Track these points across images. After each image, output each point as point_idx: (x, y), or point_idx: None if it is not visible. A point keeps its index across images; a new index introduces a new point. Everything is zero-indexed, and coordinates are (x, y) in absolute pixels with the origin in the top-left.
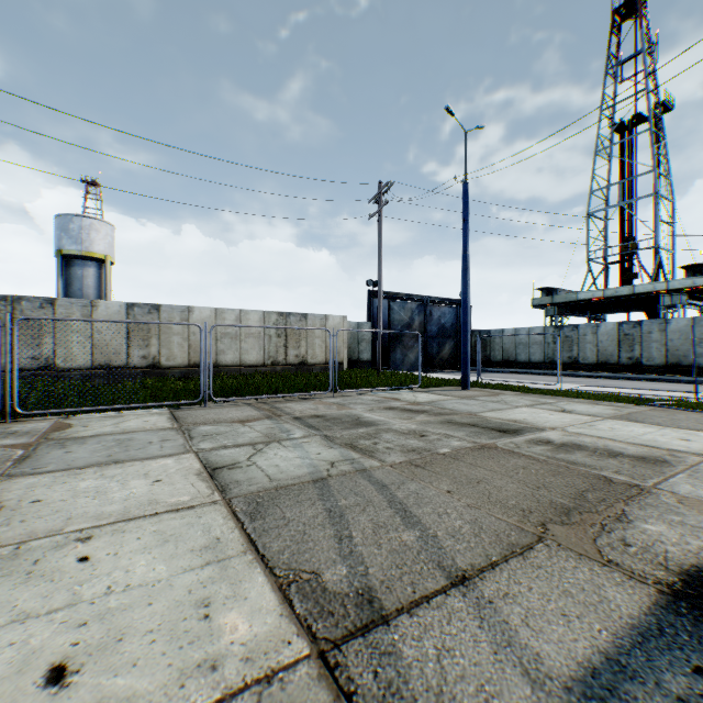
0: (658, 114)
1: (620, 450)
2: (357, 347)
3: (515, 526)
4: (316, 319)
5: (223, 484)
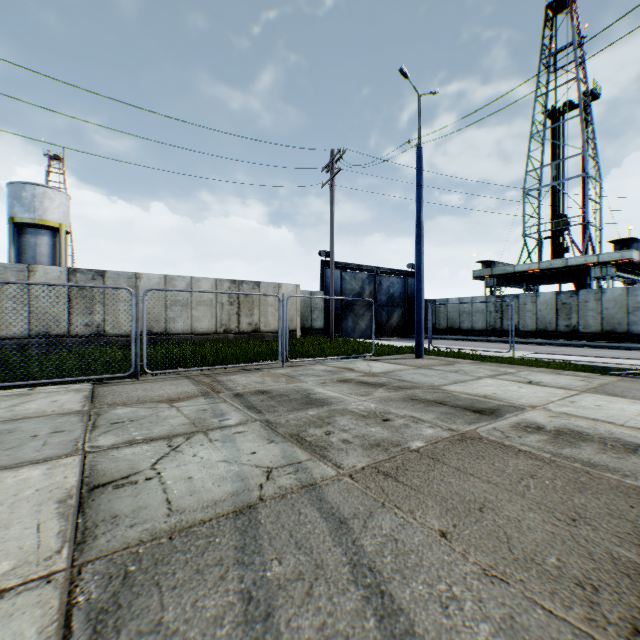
0: (587, 102)
1: (632, 441)
2: (310, 315)
3: (591, 639)
4: (269, 287)
5: (89, 525)
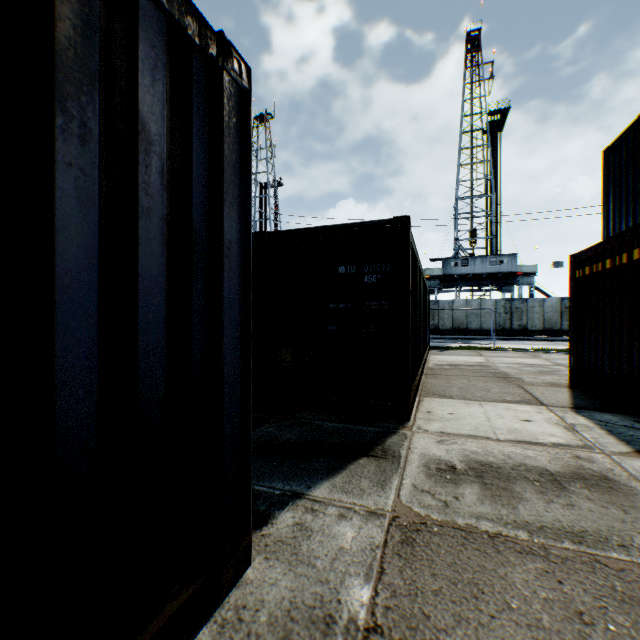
0: (276, 187)
1: None
2: None
3: None
4: None
5: None
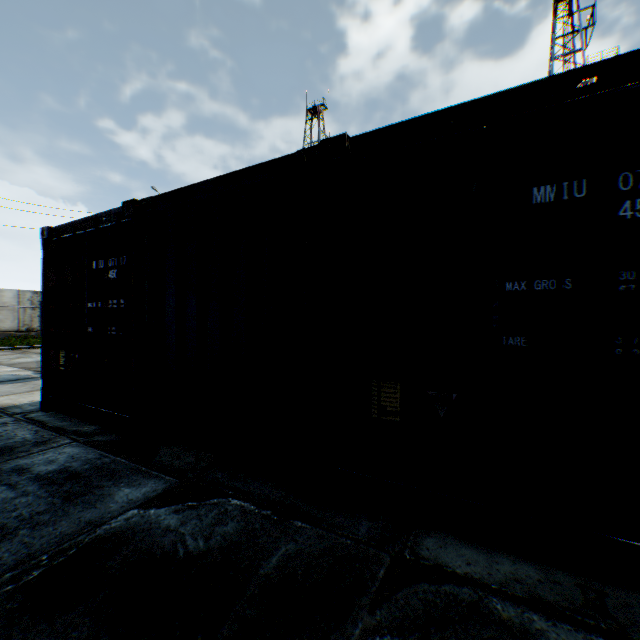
0: None
1: None
2: None
3: None
4: None
5: None
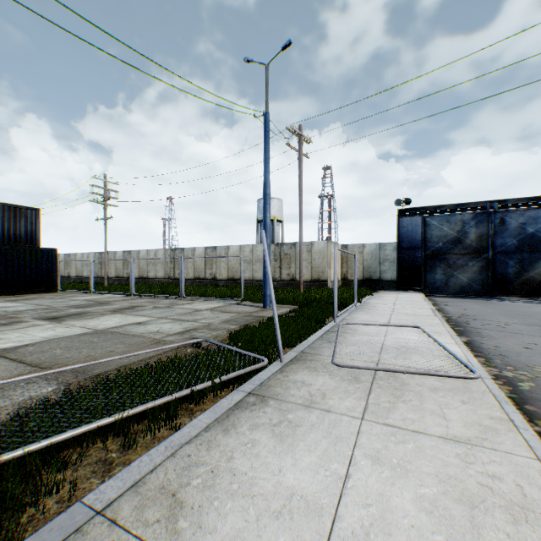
0: None
1: None
2: (378, 267)
3: None
4: (303, 245)
5: None
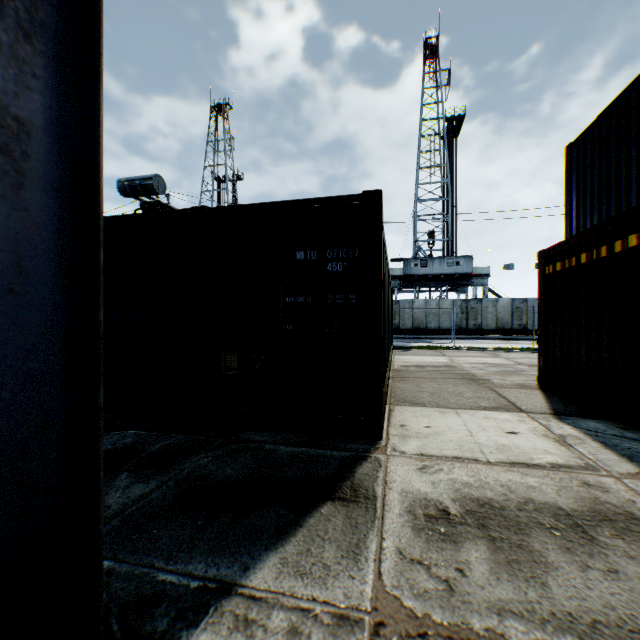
0: (235, 181)
1: None
2: None
3: None
4: None
5: None
